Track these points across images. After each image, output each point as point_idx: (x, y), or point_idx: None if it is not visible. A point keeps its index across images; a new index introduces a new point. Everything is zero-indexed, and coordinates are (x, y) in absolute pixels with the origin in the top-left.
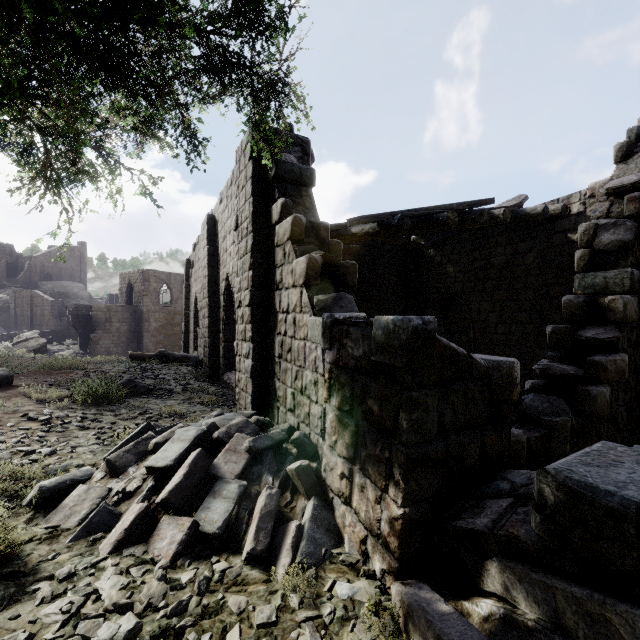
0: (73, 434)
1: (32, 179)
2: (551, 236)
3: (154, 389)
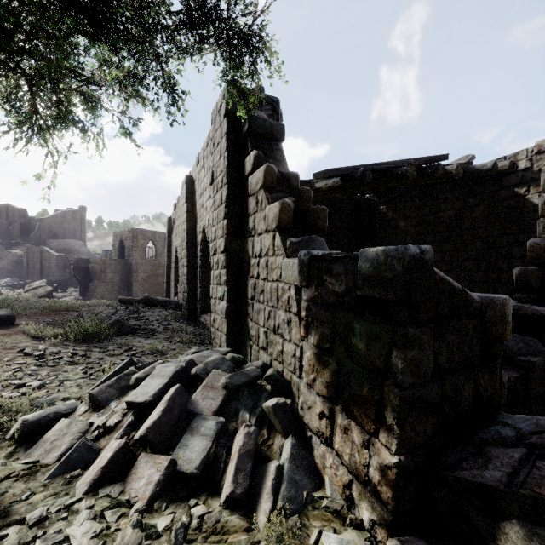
0: (63, 368)
1: (18, 123)
2: (498, 191)
3: (139, 329)
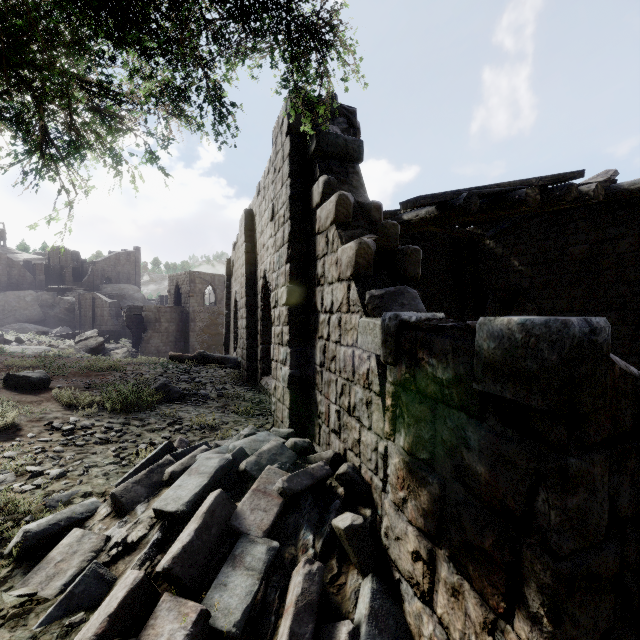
0: (92, 449)
1: (27, 152)
2: None
3: (189, 394)
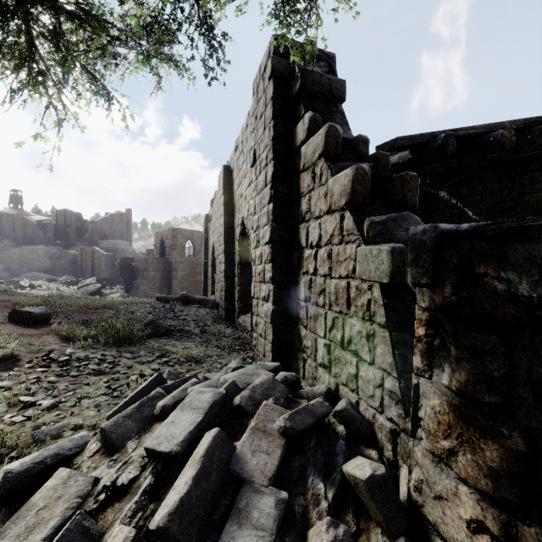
0: (85, 380)
1: (13, 67)
2: None
3: (174, 330)
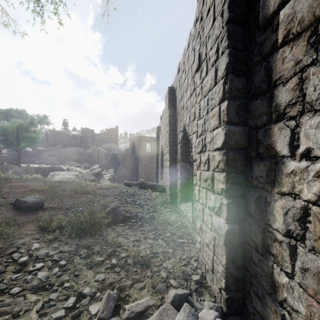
0: (20, 303)
1: None
2: None
3: (130, 216)
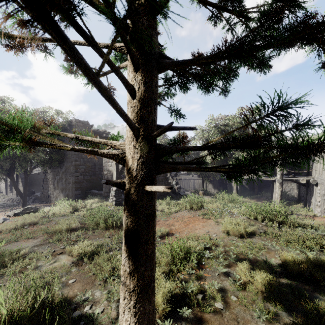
0: None
1: None
2: None
3: None
